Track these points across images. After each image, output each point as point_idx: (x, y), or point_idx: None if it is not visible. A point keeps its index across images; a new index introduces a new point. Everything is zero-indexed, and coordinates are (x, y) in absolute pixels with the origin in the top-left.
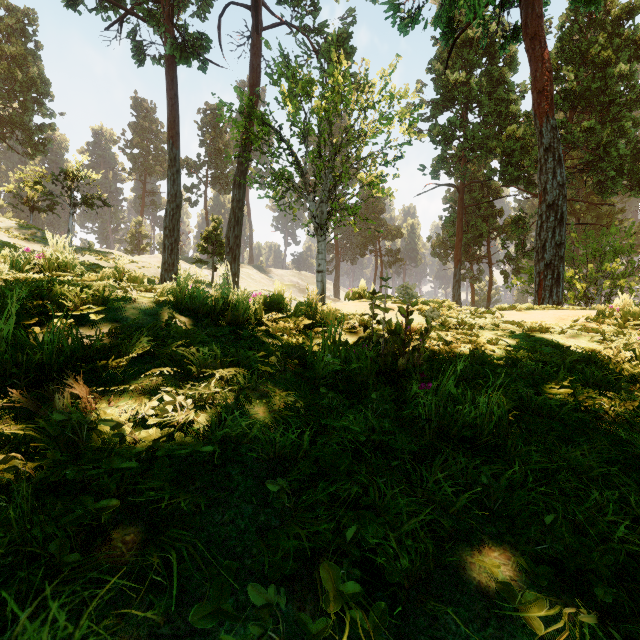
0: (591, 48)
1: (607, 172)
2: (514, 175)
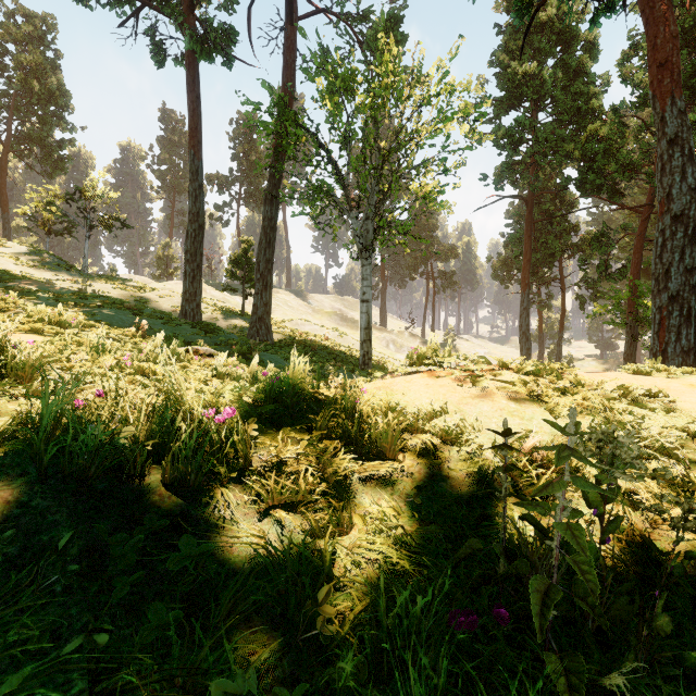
0: None
1: None
2: (596, 183)
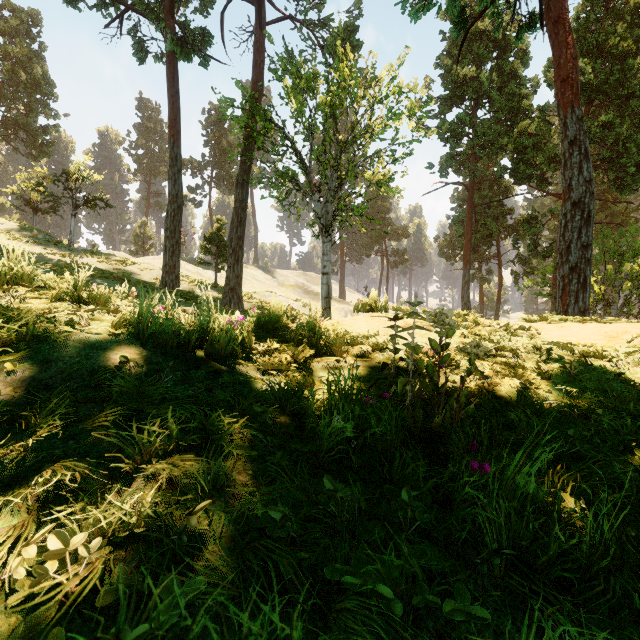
0: (609, 39)
1: (627, 168)
2: (526, 172)
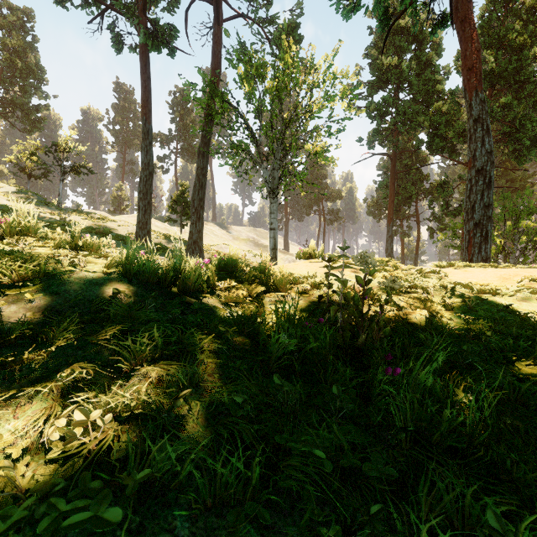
0: (508, 34)
1: (523, 142)
2: (440, 145)
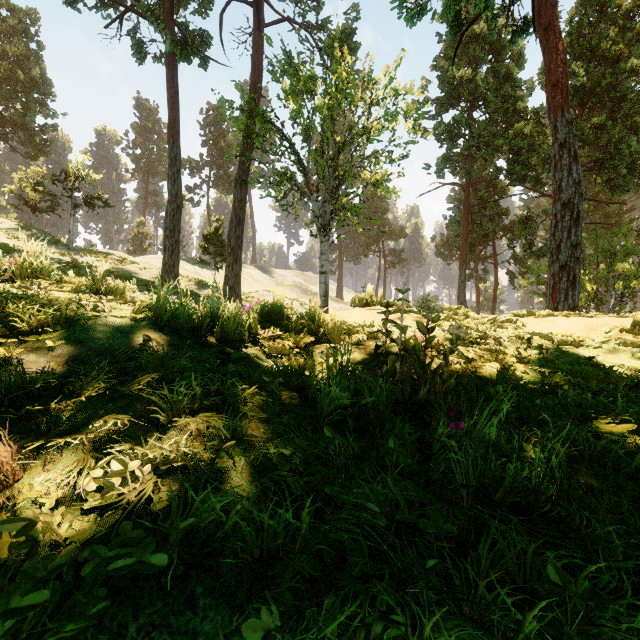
0: (602, 42)
1: (619, 170)
2: (521, 173)
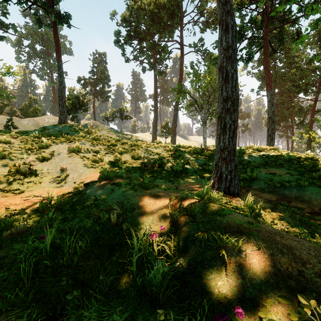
0: None
1: None
2: (295, 90)
